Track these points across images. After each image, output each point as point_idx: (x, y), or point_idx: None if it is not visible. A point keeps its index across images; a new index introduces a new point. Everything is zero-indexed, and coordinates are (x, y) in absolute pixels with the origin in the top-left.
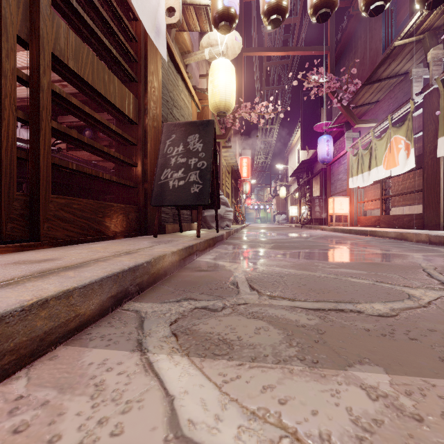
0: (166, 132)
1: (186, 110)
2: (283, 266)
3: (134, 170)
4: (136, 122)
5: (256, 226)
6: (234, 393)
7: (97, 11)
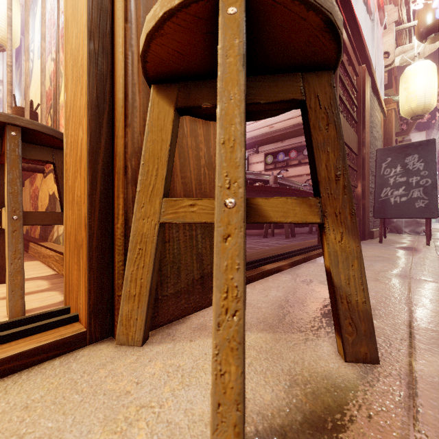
0: (380, 156)
1: (378, 124)
2: None
3: (354, 190)
4: (357, 154)
5: (437, 227)
6: None
7: (345, 91)
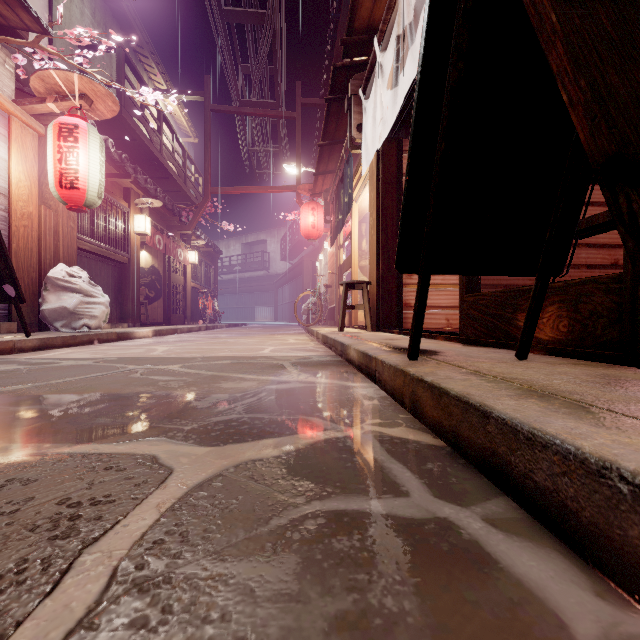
0: None
1: None
2: (237, 380)
3: None
4: None
5: None
6: (287, 354)
7: None
